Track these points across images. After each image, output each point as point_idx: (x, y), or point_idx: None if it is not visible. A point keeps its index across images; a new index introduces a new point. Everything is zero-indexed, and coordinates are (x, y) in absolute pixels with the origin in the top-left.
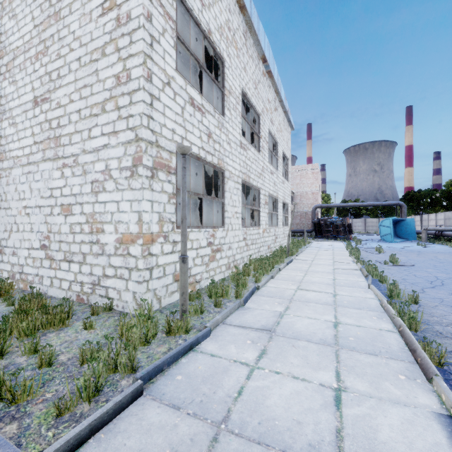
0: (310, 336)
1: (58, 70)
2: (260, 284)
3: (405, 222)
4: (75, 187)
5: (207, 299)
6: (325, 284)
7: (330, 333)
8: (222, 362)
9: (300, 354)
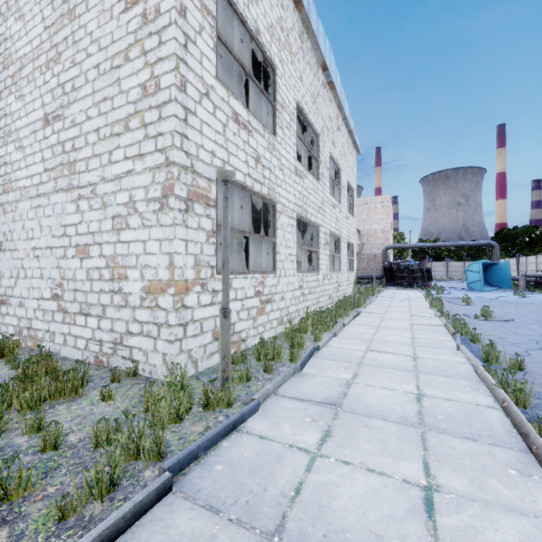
0: (386, 413)
1: (72, 80)
2: (320, 343)
3: (497, 267)
4: (93, 223)
5: (255, 363)
6: (402, 344)
7: (412, 409)
8: (275, 447)
9: (375, 437)
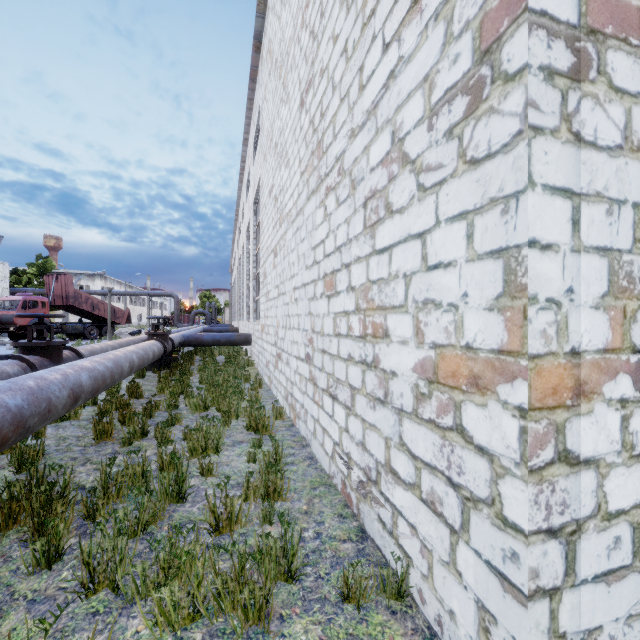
0: None
1: (320, 5)
2: None
3: None
4: (340, 230)
5: None
6: None
7: None
8: None
9: None
